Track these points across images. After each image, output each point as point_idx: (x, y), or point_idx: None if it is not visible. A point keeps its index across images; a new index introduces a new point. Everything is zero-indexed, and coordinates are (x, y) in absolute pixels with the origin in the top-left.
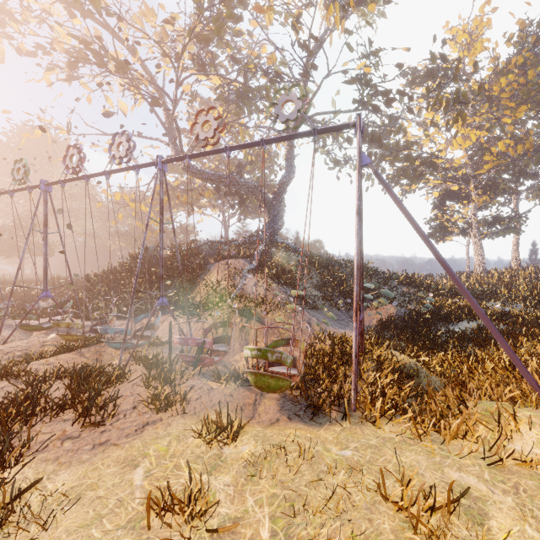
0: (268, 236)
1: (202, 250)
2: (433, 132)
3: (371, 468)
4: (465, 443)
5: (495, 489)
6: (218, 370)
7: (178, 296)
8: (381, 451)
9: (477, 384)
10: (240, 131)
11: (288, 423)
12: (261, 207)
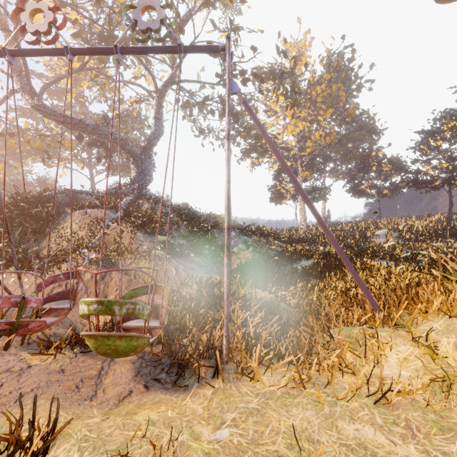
0: (136, 189)
1: (56, 198)
2: (274, 119)
3: (258, 452)
4: (342, 378)
5: (394, 437)
6: (58, 334)
7: (17, 249)
8: (265, 417)
9: (327, 311)
10: (106, 82)
11: (145, 395)
12: (129, 160)
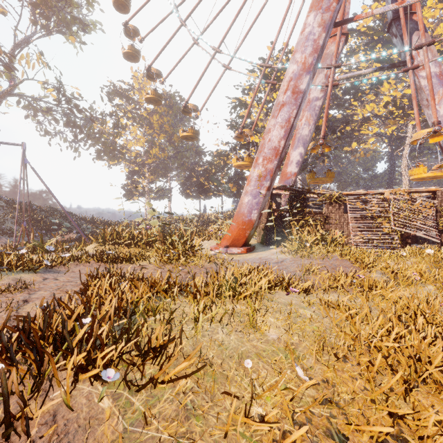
0: None
1: None
2: (122, 132)
3: None
4: None
5: None
6: None
7: None
8: None
9: None
10: None
11: None
12: None
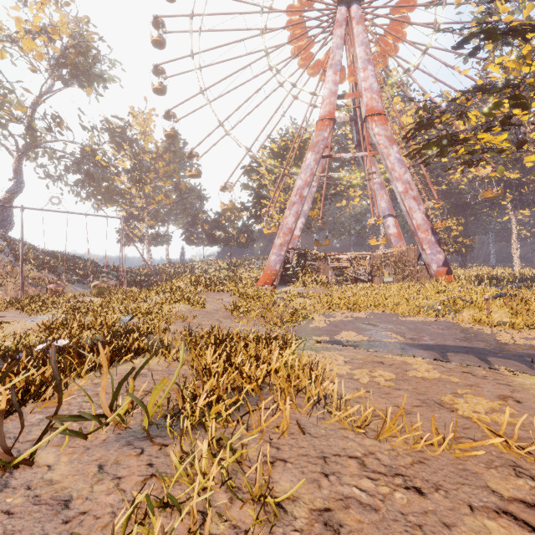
0: (1, 234)
1: None
2: (124, 175)
3: None
4: None
5: None
6: None
7: None
8: None
9: None
10: None
11: None
12: None
